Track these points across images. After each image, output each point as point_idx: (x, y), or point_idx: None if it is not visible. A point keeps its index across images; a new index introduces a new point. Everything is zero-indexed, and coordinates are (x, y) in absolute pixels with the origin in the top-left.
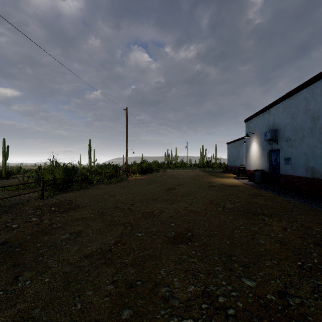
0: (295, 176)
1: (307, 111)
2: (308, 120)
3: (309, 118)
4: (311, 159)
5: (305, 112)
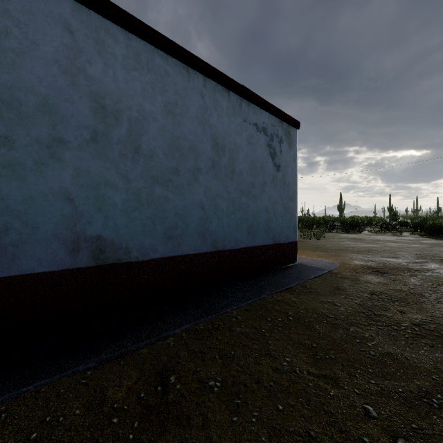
0: (10, 278)
1: (76, 72)
2: (81, 101)
3: (85, 98)
4: (93, 214)
5: (67, 69)
